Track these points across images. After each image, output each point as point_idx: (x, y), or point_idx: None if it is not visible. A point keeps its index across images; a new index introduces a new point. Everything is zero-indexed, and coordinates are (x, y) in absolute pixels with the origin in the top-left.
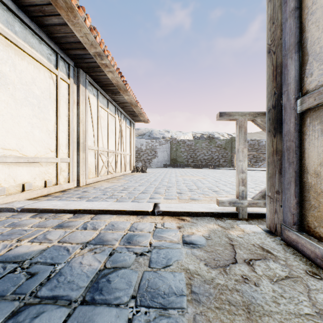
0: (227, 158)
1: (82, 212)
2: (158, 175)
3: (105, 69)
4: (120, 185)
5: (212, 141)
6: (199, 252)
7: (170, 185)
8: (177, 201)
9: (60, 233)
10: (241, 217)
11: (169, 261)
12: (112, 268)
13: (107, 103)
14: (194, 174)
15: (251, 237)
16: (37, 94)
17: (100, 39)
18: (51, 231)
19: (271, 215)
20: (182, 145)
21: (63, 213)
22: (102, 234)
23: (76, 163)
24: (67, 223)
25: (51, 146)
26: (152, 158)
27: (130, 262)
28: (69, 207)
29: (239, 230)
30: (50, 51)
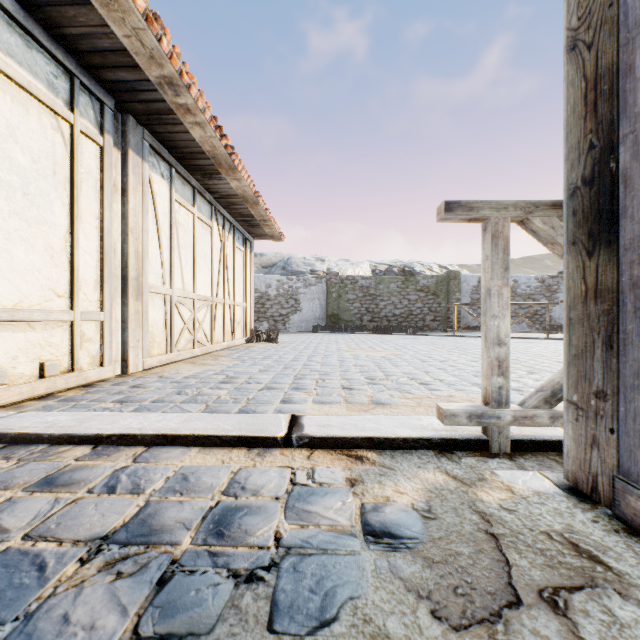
0: (439, 314)
1: (114, 442)
2: (301, 349)
3: (185, 118)
4: (219, 372)
5: (410, 278)
6: (411, 564)
7: (328, 371)
8: (344, 409)
9: (40, 508)
10: (497, 450)
11: (330, 602)
12: (158, 638)
13: (193, 196)
14: (375, 345)
15: (535, 509)
16: (21, 162)
17: (171, 45)
18: (17, 501)
19: (581, 450)
20: (350, 286)
21: (69, 445)
22: (153, 507)
23: (121, 324)
24: (68, 475)
25: (57, 283)
26: (289, 314)
27: (216, 610)
28: (85, 428)
29: (500, 489)
30: (56, 69)
